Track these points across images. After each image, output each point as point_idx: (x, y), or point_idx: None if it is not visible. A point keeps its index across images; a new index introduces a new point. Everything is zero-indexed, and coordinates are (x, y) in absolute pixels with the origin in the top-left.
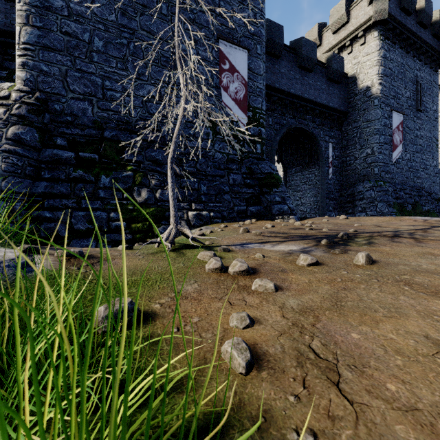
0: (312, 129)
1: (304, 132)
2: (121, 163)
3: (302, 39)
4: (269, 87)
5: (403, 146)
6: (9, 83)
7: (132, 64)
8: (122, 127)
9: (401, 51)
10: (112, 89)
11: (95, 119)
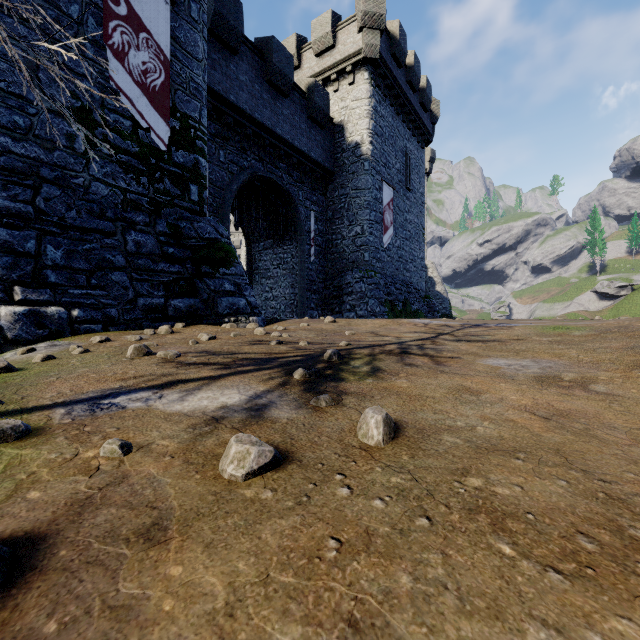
0: (288, 185)
1: (277, 187)
2: None
3: (272, 39)
4: (218, 97)
5: (393, 230)
6: None
7: None
8: None
9: (392, 110)
10: None
11: None
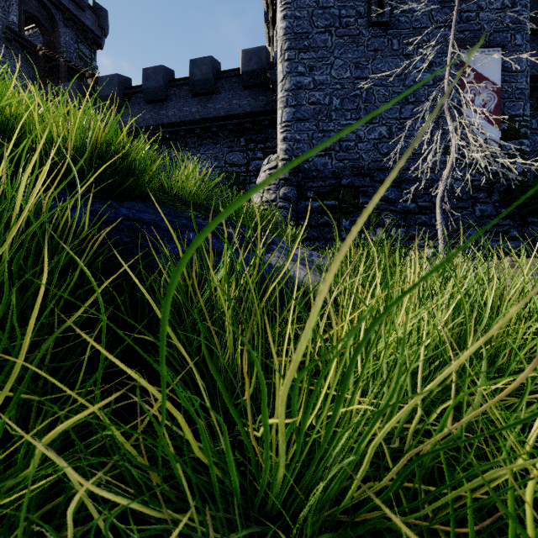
0: None
1: None
2: (357, 207)
3: None
4: (531, 78)
5: None
6: (275, 155)
7: (364, 111)
8: (355, 173)
9: None
10: (347, 139)
11: (333, 171)
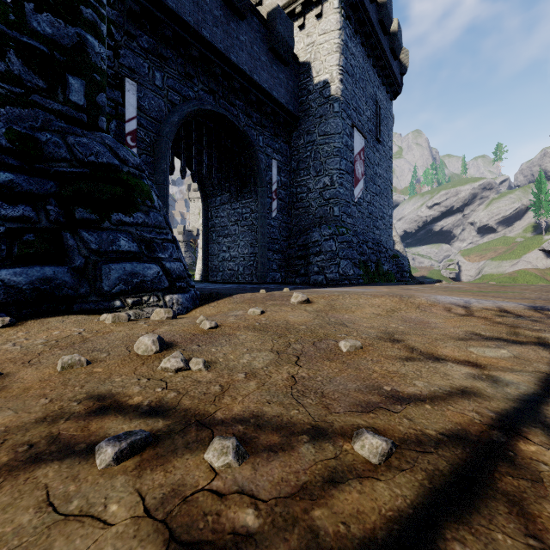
0: (245, 127)
1: (232, 127)
2: None
3: None
4: None
5: (364, 183)
6: None
7: None
8: None
9: (363, 51)
10: None
11: None
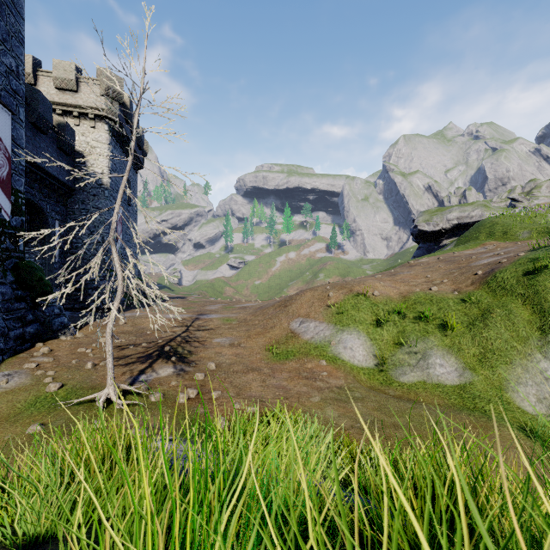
0: (39, 201)
1: (32, 204)
2: None
3: (39, 93)
4: None
5: (122, 236)
6: None
7: None
8: None
9: (121, 150)
10: None
11: None
